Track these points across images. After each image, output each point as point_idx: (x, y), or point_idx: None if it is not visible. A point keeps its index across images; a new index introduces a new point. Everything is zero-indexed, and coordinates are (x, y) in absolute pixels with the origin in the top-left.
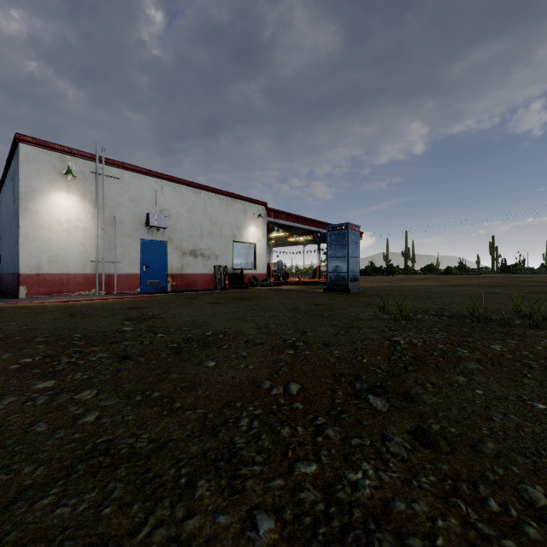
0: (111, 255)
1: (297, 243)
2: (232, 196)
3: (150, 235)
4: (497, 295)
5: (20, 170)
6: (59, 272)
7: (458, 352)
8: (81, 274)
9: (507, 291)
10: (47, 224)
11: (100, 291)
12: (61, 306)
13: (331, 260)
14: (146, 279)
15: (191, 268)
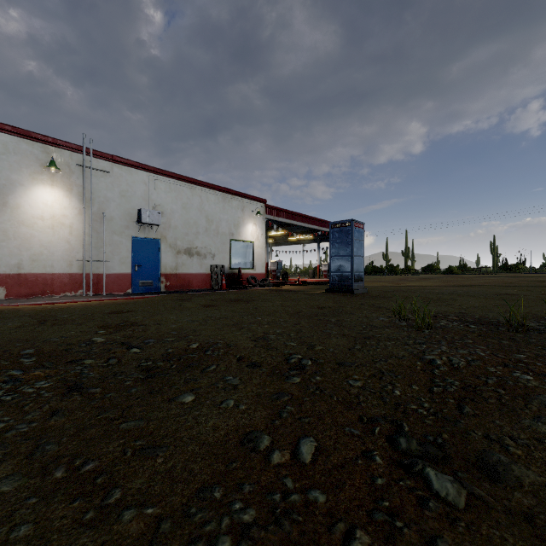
0: (100, 253)
1: (297, 242)
2: (229, 192)
3: (142, 232)
4: (513, 296)
5: None
6: (42, 271)
7: (520, 379)
8: (67, 274)
9: (521, 291)
10: (29, 220)
11: (87, 291)
12: (37, 309)
13: (333, 259)
14: (138, 279)
15: (186, 268)
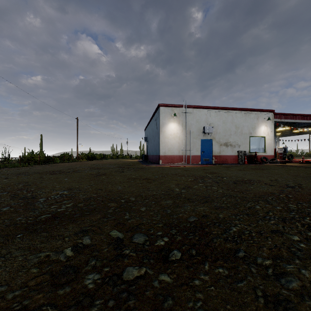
0: (188, 147)
1: (302, 133)
2: (248, 110)
3: (204, 137)
4: None
5: (160, 117)
6: (171, 154)
7: None
8: (178, 155)
9: None
10: (167, 136)
11: (184, 162)
12: (176, 167)
13: None
14: (203, 157)
15: (224, 152)
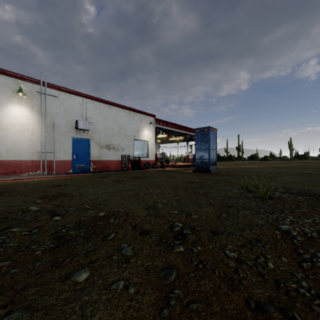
0: (51, 147)
1: (174, 141)
2: (133, 110)
3: (79, 135)
4: (312, 175)
5: None
6: (14, 159)
7: None
8: (30, 161)
9: (315, 171)
10: (5, 126)
11: (43, 171)
12: (5, 184)
13: (197, 151)
14: (76, 163)
15: (106, 157)
